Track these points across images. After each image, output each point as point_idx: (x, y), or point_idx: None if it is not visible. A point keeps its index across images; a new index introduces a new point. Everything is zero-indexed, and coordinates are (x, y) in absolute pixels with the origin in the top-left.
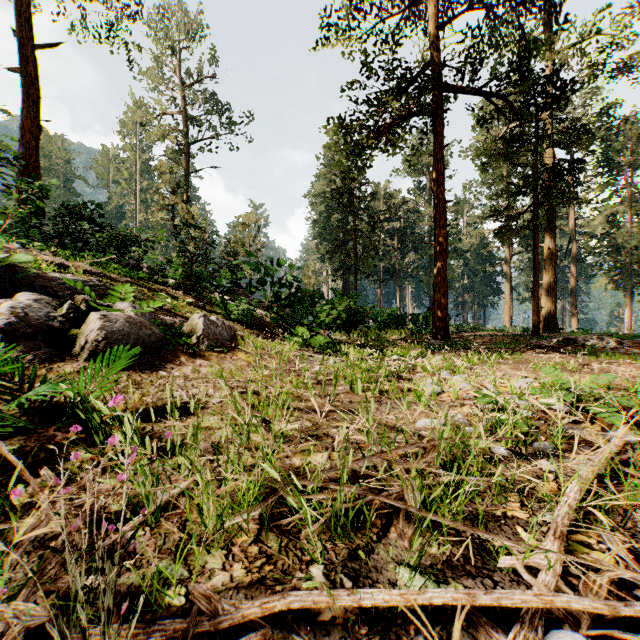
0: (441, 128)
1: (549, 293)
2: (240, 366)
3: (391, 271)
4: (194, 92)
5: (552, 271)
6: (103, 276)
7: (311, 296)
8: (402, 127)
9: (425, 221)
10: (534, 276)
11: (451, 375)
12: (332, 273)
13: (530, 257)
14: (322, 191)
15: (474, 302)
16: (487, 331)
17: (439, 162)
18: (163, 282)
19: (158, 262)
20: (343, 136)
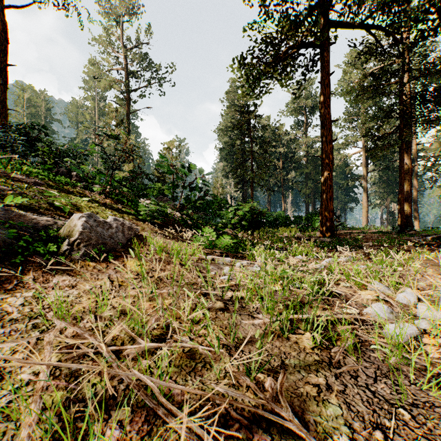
0: (328, 58)
1: (406, 199)
2: (121, 282)
3: (277, 185)
4: (133, 53)
5: (408, 182)
6: (4, 176)
7: (219, 202)
8: (295, 58)
9: (303, 148)
10: (400, 185)
11: (390, 289)
12: (235, 185)
13: (380, 174)
14: (227, 126)
15: (338, 207)
16: (354, 229)
17: (326, 87)
18: (90, 187)
19: (87, 171)
20: (244, 71)
